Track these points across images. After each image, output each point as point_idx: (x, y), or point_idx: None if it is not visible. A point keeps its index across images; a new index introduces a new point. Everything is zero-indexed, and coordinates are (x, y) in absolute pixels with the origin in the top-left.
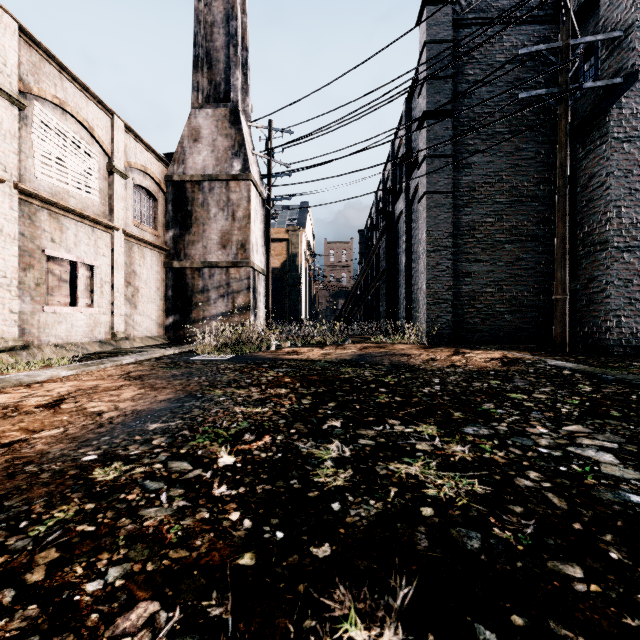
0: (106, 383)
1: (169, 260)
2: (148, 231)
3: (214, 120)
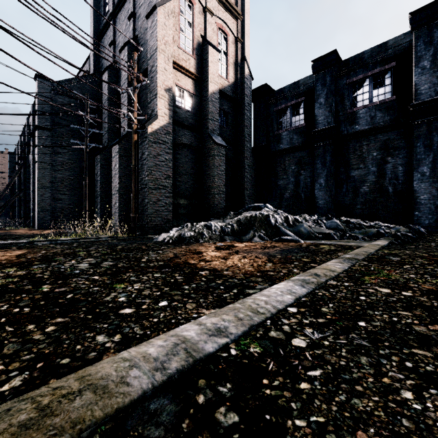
0: None
1: None
2: None
3: None
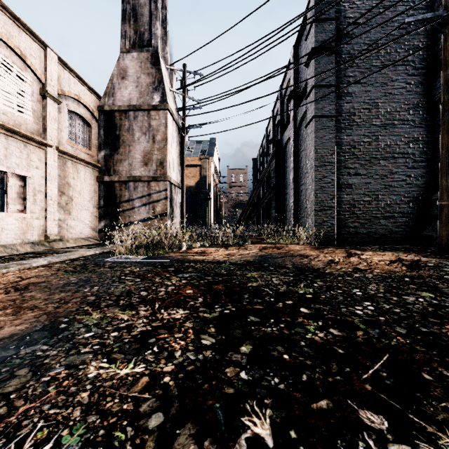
0: None
1: (101, 175)
2: (82, 150)
3: (138, 62)
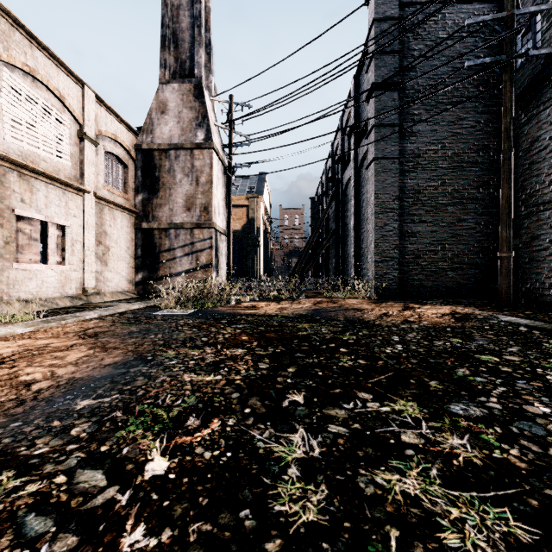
0: (58, 342)
1: (138, 221)
2: (118, 195)
3: (180, 94)
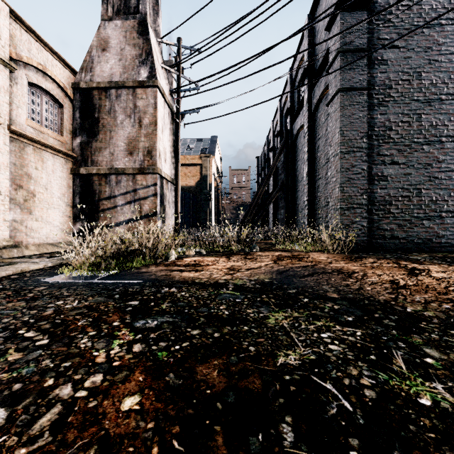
0: None
1: (76, 167)
2: (49, 135)
3: (122, 31)
